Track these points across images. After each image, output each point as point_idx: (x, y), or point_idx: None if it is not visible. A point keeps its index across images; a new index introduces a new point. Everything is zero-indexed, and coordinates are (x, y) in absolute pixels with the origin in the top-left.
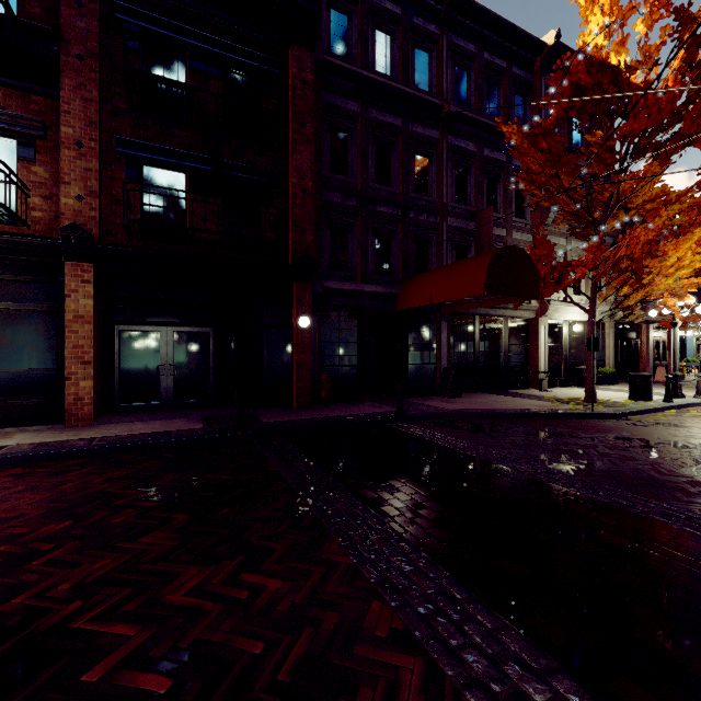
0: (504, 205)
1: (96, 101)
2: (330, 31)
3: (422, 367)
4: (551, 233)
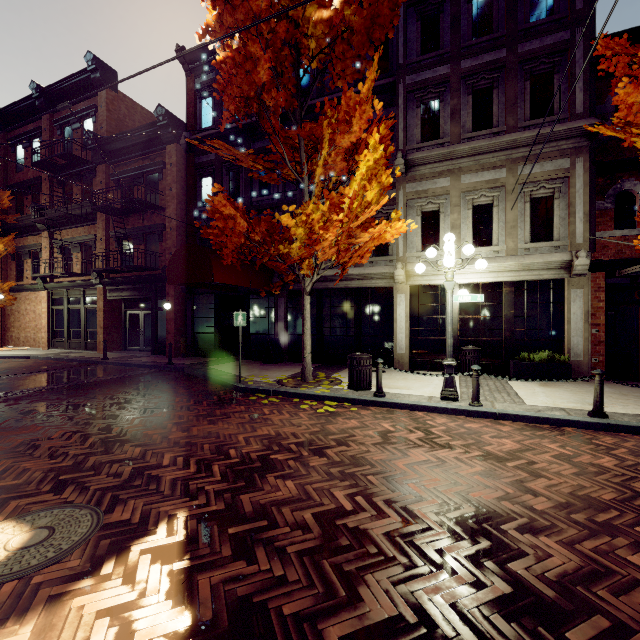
0: None
1: (105, 219)
2: (201, 115)
3: (262, 337)
4: (418, 179)
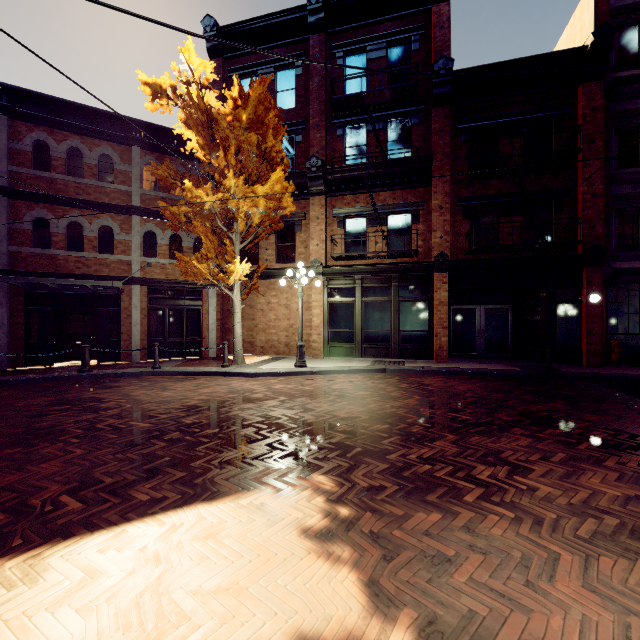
0: None
1: (449, 181)
2: (617, 48)
3: None
4: None
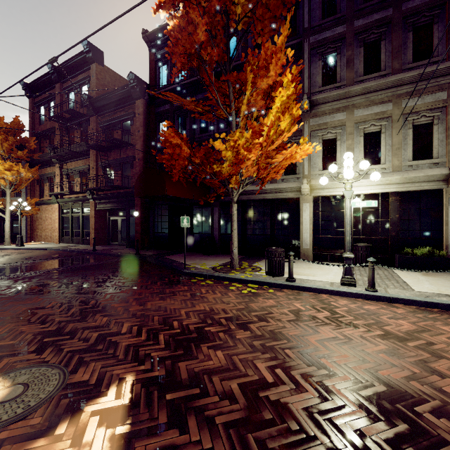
0: None
1: (95, 154)
2: (160, 78)
3: (202, 235)
4: (319, 115)
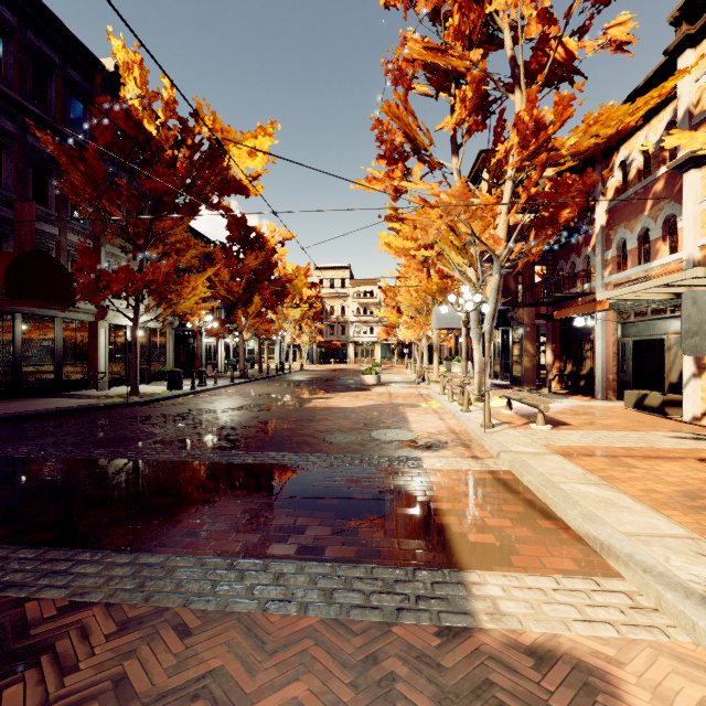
0: (57, 203)
1: None
2: None
3: None
4: (113, 244)
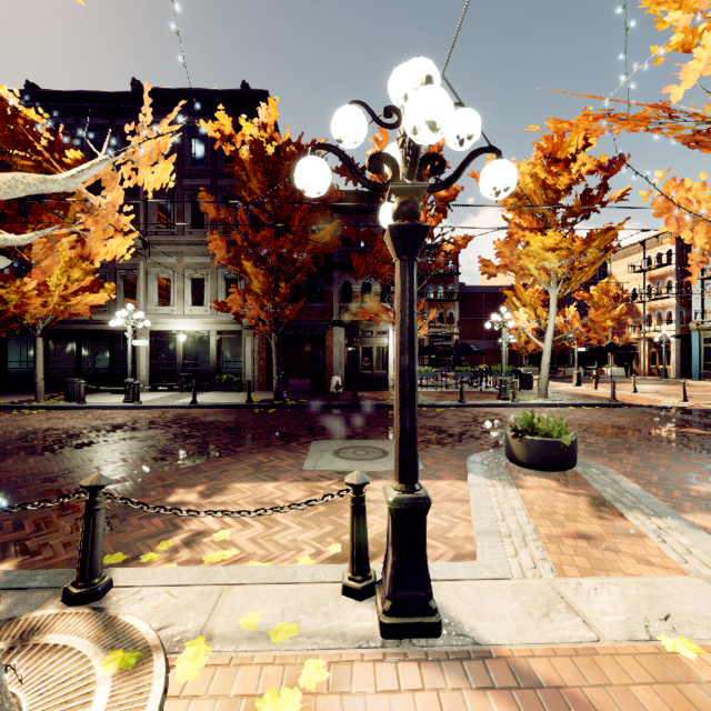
0: None
1: None
2: None
3: (21, 370)
4: (155, 254)
